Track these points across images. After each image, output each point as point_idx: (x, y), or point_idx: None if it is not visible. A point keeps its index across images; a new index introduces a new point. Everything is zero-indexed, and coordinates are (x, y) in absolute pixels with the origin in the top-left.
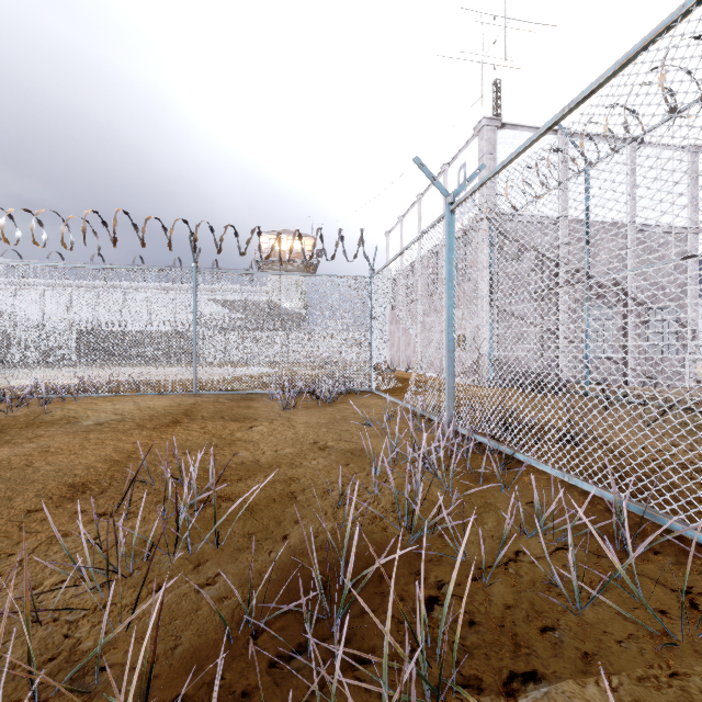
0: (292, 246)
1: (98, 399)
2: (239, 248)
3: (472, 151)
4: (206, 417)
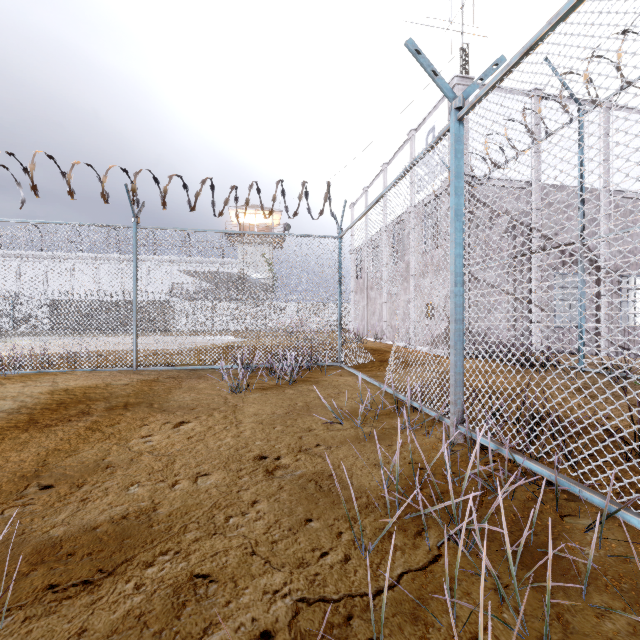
0: (248, 199)
1: (11, 379)
2: (189, 203)
3: (441, 114)
4: (130, 405)
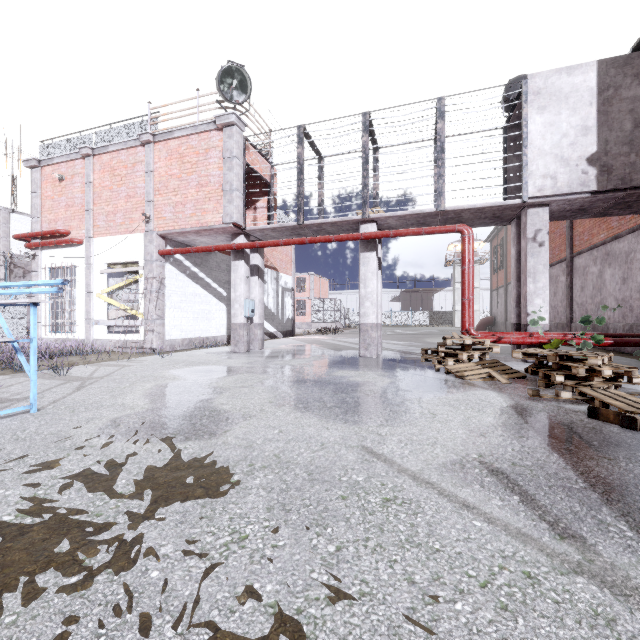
0: None
1: None
2: None
3: None
4: None
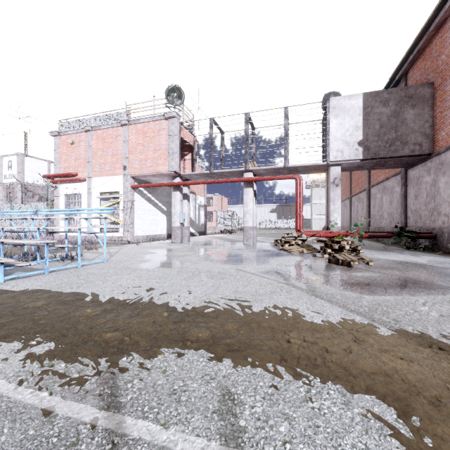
0: None
1: None
2: None
3: (15, 159)
4: None
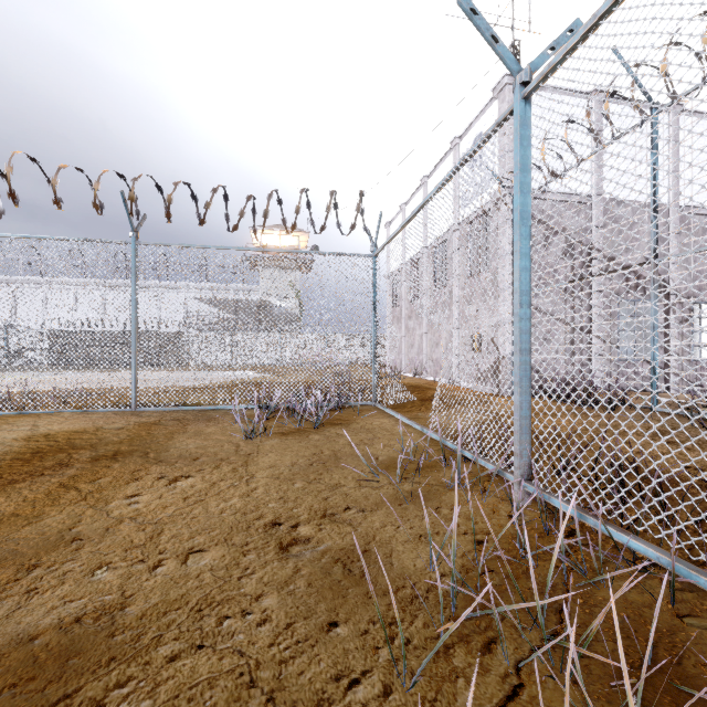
0: (267, 210)
1: None
2: (199, 216)
3: (489, 118)
4: (121, 454)
